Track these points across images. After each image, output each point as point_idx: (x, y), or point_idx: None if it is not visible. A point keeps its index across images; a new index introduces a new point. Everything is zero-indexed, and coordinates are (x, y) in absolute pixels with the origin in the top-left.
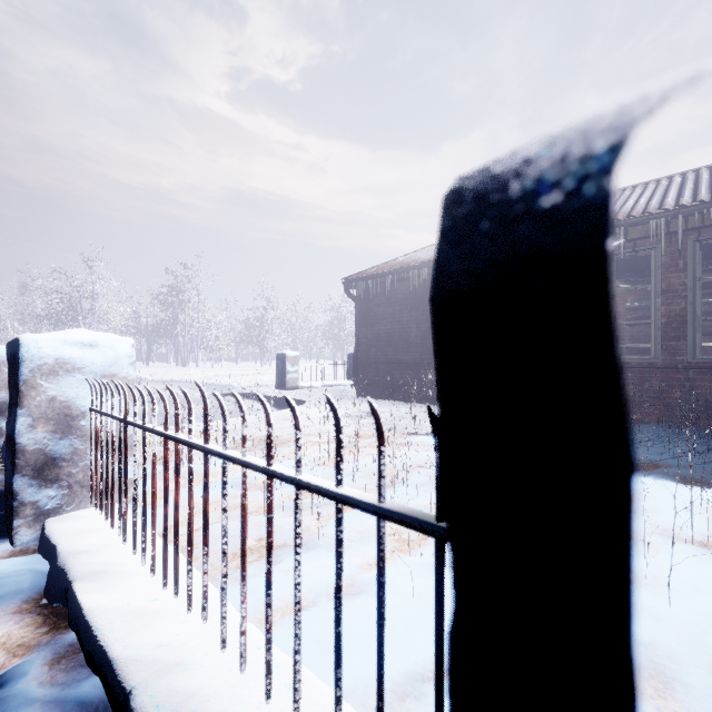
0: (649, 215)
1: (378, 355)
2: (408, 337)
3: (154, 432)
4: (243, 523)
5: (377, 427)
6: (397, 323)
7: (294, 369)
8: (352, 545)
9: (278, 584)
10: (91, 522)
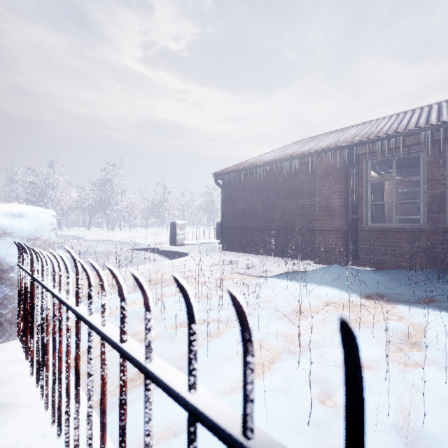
0: (419, 128)
1: (236, 223)
2: (256, 211)
3: (46, 288)
4: (101, 394)
5: (242, 328)
6: (249, 202)
7: (181, 233)
8: (217, 370)
9: (156, 410)
10: (14, 353)
